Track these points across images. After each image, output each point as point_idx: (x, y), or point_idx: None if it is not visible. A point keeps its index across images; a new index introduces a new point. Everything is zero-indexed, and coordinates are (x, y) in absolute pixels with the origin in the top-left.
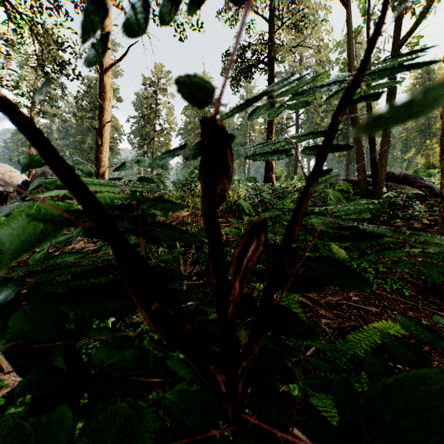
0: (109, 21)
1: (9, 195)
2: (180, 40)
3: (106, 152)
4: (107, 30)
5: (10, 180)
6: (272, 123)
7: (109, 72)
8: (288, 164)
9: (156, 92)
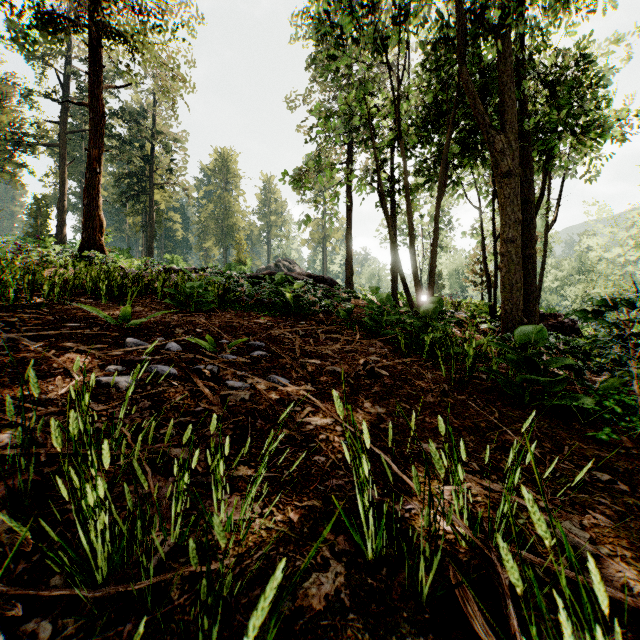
0: None
1: None
2: None
3: None
4: None
5: None
6: (102, 147)
7: None
8: (36, 212)
9: None
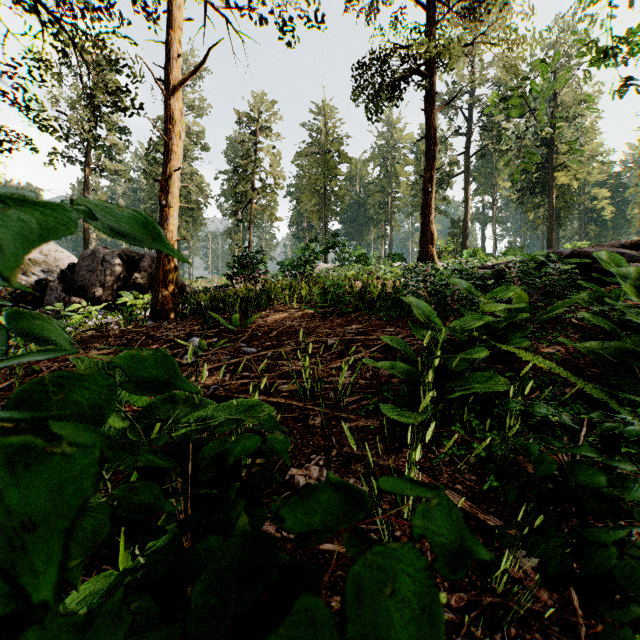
0: (179, 13)
1: (48, 285)
2: (289, 45)
3: (174, 217)
4: (175, 26)
5: (54, 263)
6: (433, 168)
7: (178, 92)
8: (451, 233)
9: (255, 133)
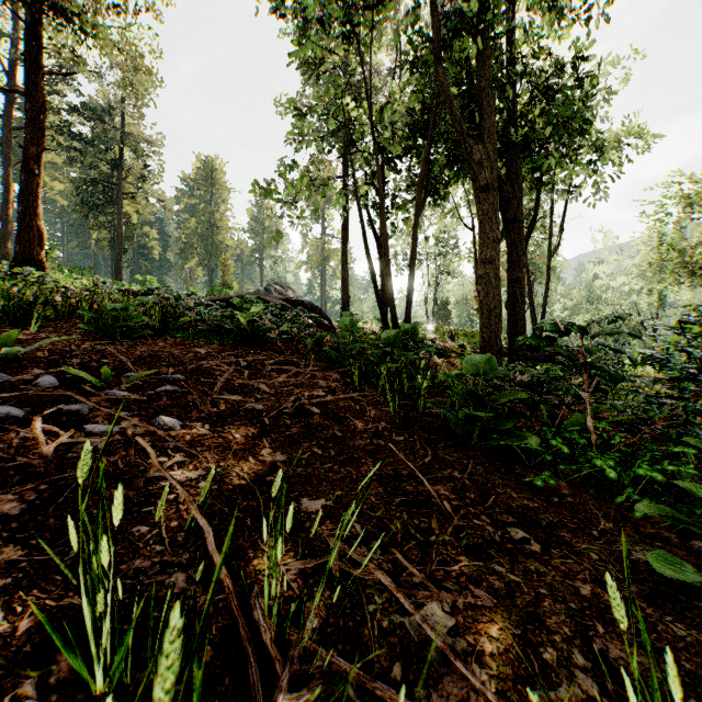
0: None
1: None
2: None
3: None
4: None
5: None
6: (42, 144)
7: None
8: None
9: None
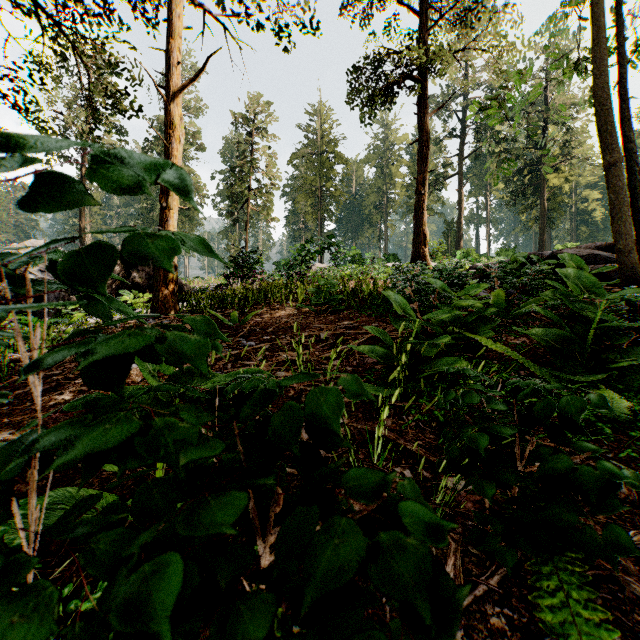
0: (179, 22)
1: None
2: (285, 50)
3: (174, 218)
4: (175, 35)
5: None
6: (425, 170)
7: (178, 98)
8: (446, 234)
9: (251, 134)
